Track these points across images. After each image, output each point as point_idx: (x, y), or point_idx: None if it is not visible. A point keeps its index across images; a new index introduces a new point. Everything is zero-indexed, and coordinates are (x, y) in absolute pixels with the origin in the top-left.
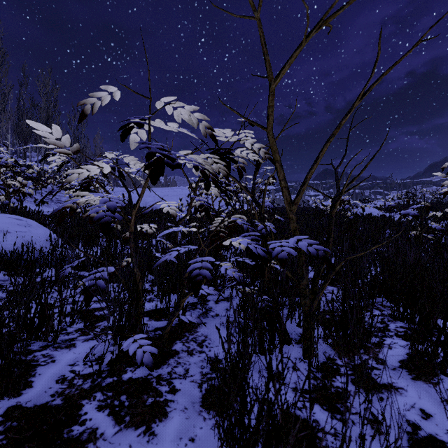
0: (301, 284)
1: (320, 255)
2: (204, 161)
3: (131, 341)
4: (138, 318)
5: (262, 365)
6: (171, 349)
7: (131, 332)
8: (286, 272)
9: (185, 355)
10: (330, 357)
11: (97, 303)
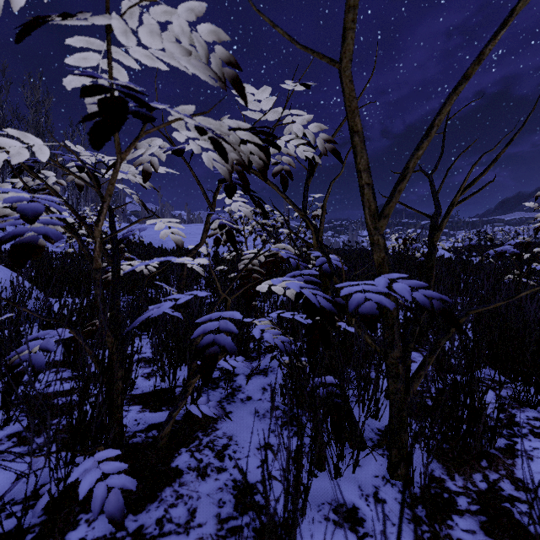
0: (390, 357)
1: (436, 308)
2: (220, 133)
3: (88, 466)
4: (115, 414)
5: (324, 494)
6: (170, 467)
7: (96, 443)
8: (364, 336)
9: (193, 477)
10: (434, 475)
11: (64, 383)
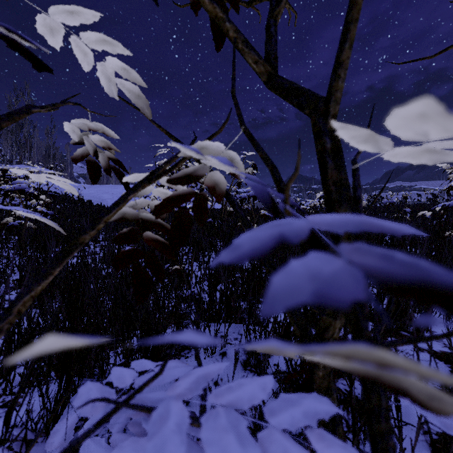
0: None
1: None
2: None
3: None
4: None
5: None
6: None
7: None
8: None
9: None
10: None
11: None
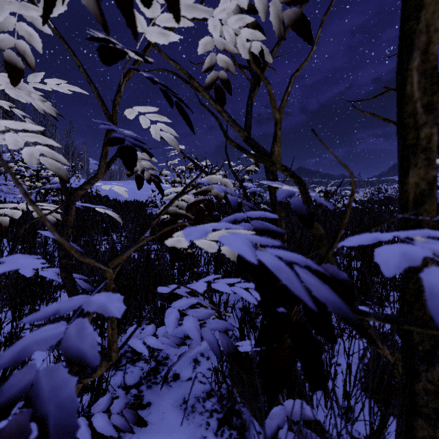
0: (423, 378)
1: None
2: None
3: None
4: None
5: None
6: None
7: None
8: None
9: None
10: None
11: None
